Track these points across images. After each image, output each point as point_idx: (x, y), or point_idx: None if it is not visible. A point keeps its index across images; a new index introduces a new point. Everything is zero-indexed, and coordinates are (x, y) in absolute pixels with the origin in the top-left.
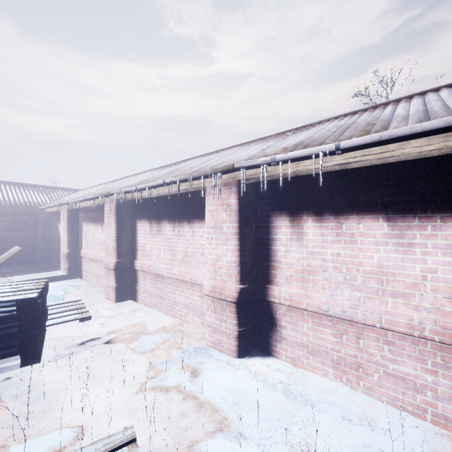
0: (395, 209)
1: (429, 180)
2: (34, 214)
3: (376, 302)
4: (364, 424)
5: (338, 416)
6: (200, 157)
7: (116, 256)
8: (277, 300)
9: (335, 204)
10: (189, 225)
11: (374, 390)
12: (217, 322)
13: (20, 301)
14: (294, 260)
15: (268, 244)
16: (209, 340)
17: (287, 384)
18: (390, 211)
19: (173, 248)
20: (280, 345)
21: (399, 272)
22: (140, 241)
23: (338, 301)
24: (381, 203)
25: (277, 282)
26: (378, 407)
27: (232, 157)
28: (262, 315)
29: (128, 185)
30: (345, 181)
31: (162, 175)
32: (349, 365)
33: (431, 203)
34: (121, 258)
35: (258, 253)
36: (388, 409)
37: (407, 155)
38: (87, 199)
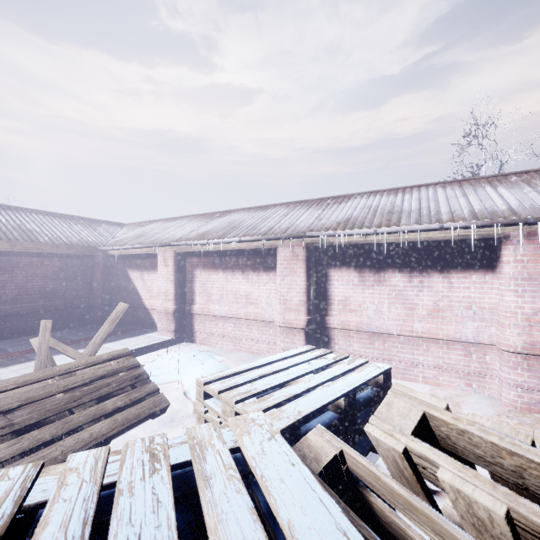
0: None
1: None
2: (88, 257)
3: None
4: None
5: None
6: (372, 194)
7: (306, 313)
8: None
9: None
10: (442, 275)
11: None
12: (535, 381)
13: (385, 373)
14: None
15: None
16: (518, 401)
17: None
18: None
19: (409, 301)
20: None
21: None
22: (338, 293)
23: None
24: None
25: None
26: None
27: (504, 202)
28: None
29: (319, 225)
30: None
31: (378, 216)
32: None
33: None
34: (310, 315)
35: None
36: None
37: None
38: (246, 241)
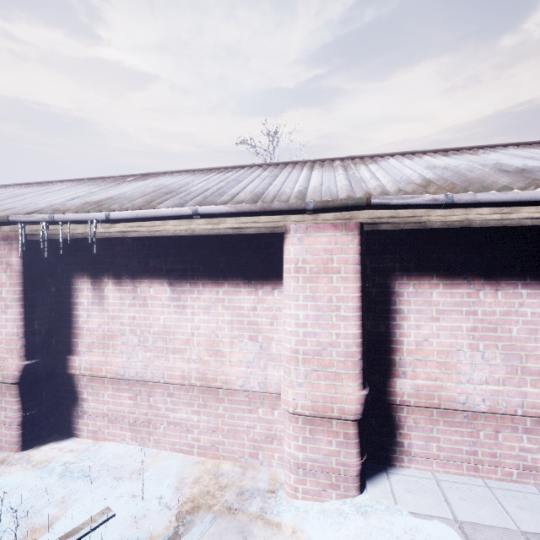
0: (175, 275)
1: (195, 252)
2: None
3: (162, 360)
4: (133, 476)
5: (111, 477)
6: (19, 186)
7: None
8: (78, 371)
9: (132, 268)
10: None
11: (161, 441)
12: None
13: None
14: (96, 325)
15: (69, 308)
16: None
17: (71, 462)
18: (172, 277)
19: None
20: (82, 420)
21: (177, 331)
22: None
23: (133, 363)
24: (165, 269)
25: (79, 352)
26: (160, 456)
27: (36, 201)
28: (63, 391)
29: None
30: (139, 246)
31: None
32: (143, 424)
33: (197, 271)
34: None
35: (59, 319)
36: (168, 454)
37: (168, 232)
38: None
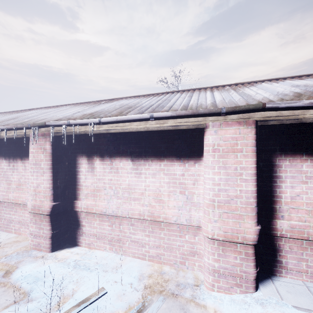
0: (135, 155)
1: (147, 141)
2: None
3: (127, 204)
4: (113, 270)
5: (101, 270)
6: (44, 108)
7: None
8: (80, 209)
9: (110, 151)
10: (22, 161)
11: (127, 251)
12: (37, 230)
13: None
14: (90, 184)
15: (75, 174)
16: (31, 243)
17: (78, 260)
18: (133, 156)
19: (8, 179)
20: (82, 237)
21: (136, 187)
22: None
23: (110, 206)
24: (129, 152)
25: (80, 198)
26: (126, 260)
27: (56, 115)
28: (72, 220)
29: None
30: (114, 138)
31: (0, 121)
32: (116, 241)
33: (148, 152)
34: None
35: (69, 180)
36: (131, 259)
37: (133, 129)
38: None
